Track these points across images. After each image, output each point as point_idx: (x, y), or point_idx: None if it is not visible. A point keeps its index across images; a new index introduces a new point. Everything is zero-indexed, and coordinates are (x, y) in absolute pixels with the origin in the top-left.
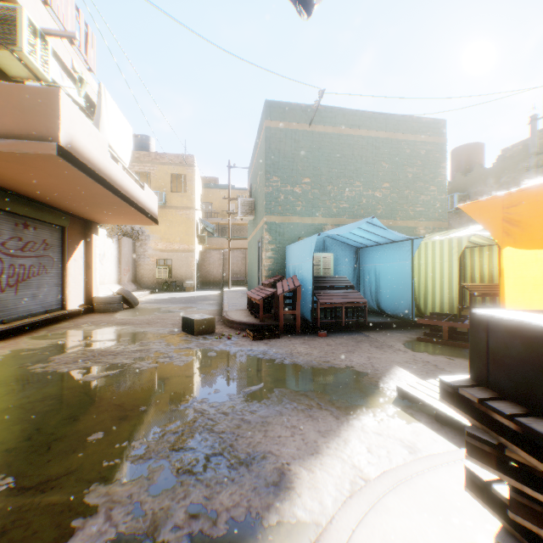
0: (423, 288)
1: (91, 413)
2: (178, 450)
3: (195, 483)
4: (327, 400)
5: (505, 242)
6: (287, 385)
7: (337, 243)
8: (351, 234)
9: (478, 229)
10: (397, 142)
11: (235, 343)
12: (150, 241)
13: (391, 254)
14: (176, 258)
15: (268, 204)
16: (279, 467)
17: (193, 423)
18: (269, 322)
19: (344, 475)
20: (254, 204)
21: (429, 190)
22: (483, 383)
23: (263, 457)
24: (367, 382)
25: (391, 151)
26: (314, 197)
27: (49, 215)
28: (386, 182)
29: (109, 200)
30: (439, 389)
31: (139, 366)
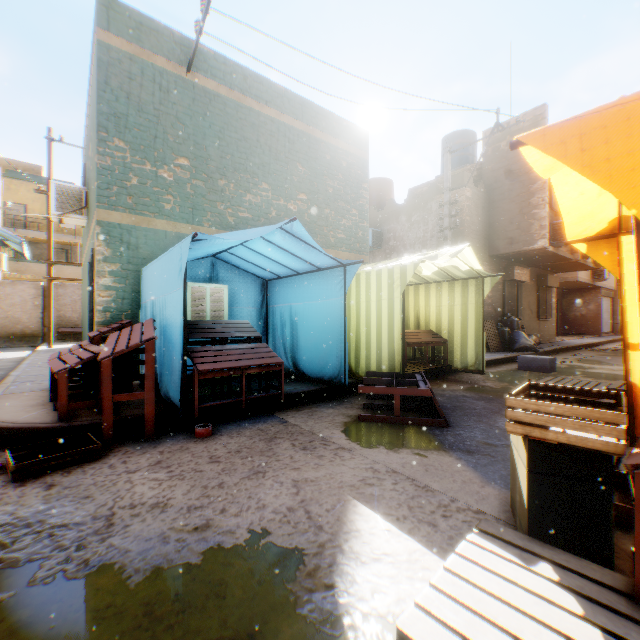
0: (355, 338)
1: None
2: None
3: None
4: None
5: None
6: None
7: (234, 270)
8: (256, 254)
9: (422, 257)
10: (316, 141)
11: None
12: None
13: (314, 289)
14: None
15: (104, 188)
16: None
17: None
18: (85, 420)
19: None
20: (88, 197)
21: (352, 214)
22: None
23: None
24: (308, 597)
25: (309, 151)
26: (196, 192)
27: None
28: (303, 193)
29: None
30: None
31: None
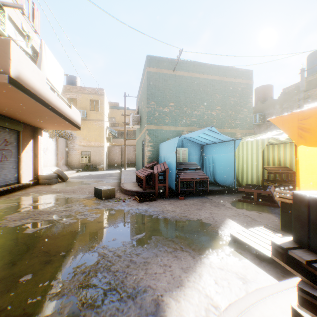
0: (241, 169)
1: (25, 258)
2: (84, 287)
3: (95, 315)
4: (186, 243)
5: (299, 142)
6: (160, 233)
7: (190, 142)
8: (198, 137)
9: (273, 134)
10: (225, 82)
11: (127, 204)
12: (77, 140)
13: (222, 149)
14: (93, 150)
15: (148, 118)
16: (155, 298)
17: (97, 264)
18: (149, 191)
19: (201, 303)
20: (140, 118)
21: (243, 111)
22: (304, 245)
23: (144, 291)
24: (211, 230)
25: (221, 88)
26: (176, 114)
27: (9, 123)
28: (218, 106)
29: (47, 114)
30: (271, 248)
31: (64, 221)
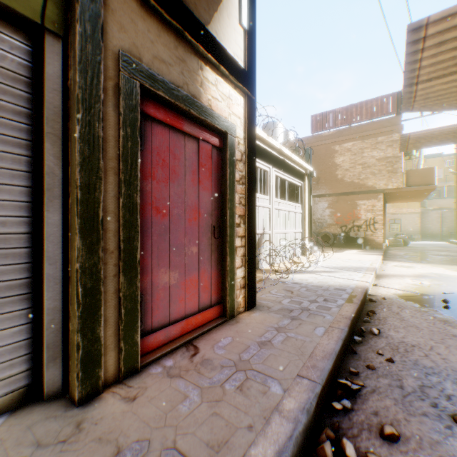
0: None
1: None
2: None
3: None
4: None
5: None
6: None
7: None
8: None
9: None
10: None
11: None
12: None
13: None
14: (403, 218)
15: None
16: None
17: None
18: None
19: None
20: None
21: None
22: None
23: None
24: None
25: None
26: None
27: None
28: None
29: (420, 196)
30: None
31: None
